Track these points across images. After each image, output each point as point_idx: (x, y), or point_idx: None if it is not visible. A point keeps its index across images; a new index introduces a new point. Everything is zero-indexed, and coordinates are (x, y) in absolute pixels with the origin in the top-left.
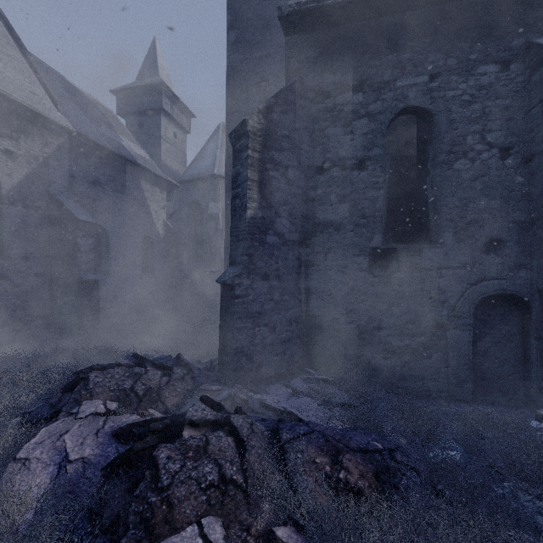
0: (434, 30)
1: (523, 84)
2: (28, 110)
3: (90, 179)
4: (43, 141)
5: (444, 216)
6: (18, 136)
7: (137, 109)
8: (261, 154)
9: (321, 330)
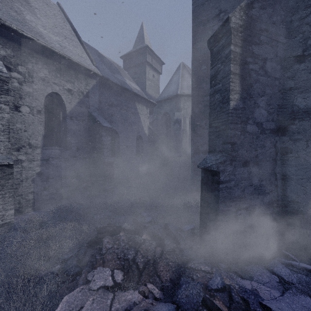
0: None
1: None
2: (78, 66)
3: (109, 103)
4: (86, 82)
5: None
6: (74, 81)
7: (133, 64)
8: (242, 49)
9: (301, 216)
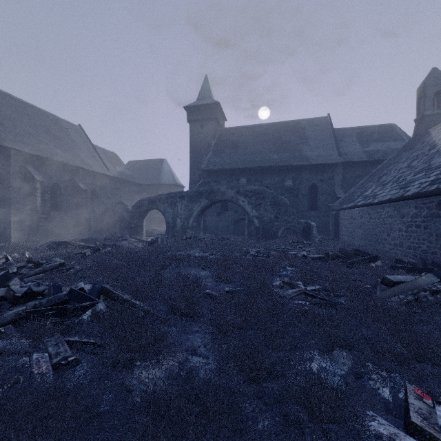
0: (4, 153)
1: (24, 174)
2: None
3: None
4: None
5: (6, 201)
6: None
7: None
8: None
9: None
